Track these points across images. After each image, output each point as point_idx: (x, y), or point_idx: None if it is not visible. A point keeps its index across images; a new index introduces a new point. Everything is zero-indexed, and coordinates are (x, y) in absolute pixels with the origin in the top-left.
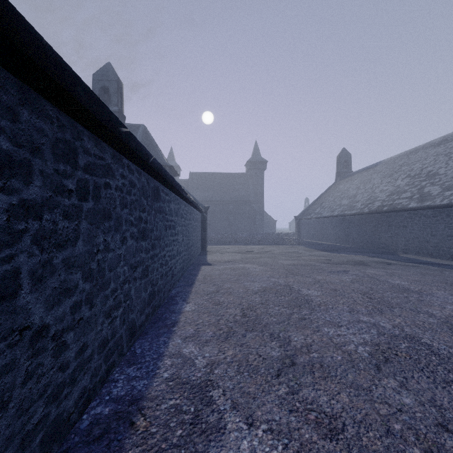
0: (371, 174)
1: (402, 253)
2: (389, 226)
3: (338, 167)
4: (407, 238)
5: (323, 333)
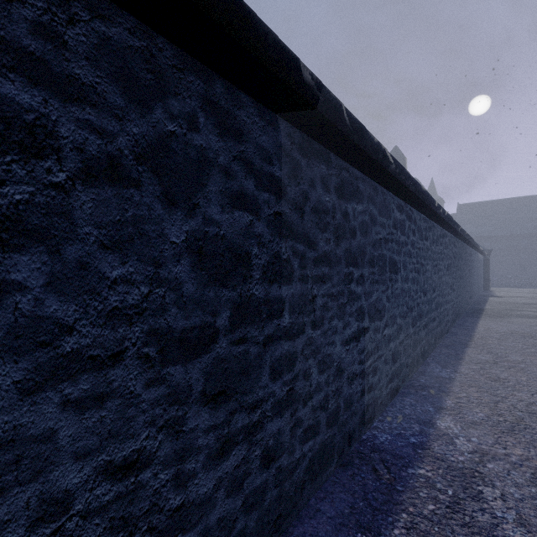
0: None
1: None
2: None
3: None
4: None
5: None
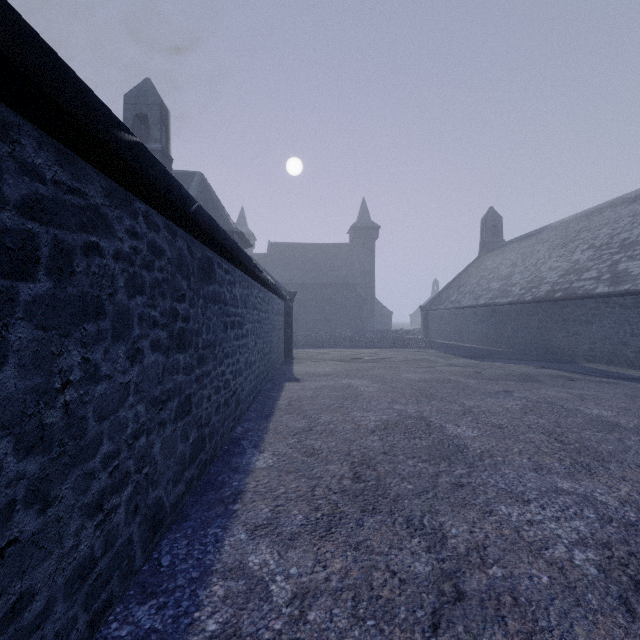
0: (533, 244)
1: (585, 362)
2: (564, 321)
3: (483, 235)
4: (592, 338)
5: (500, 516)
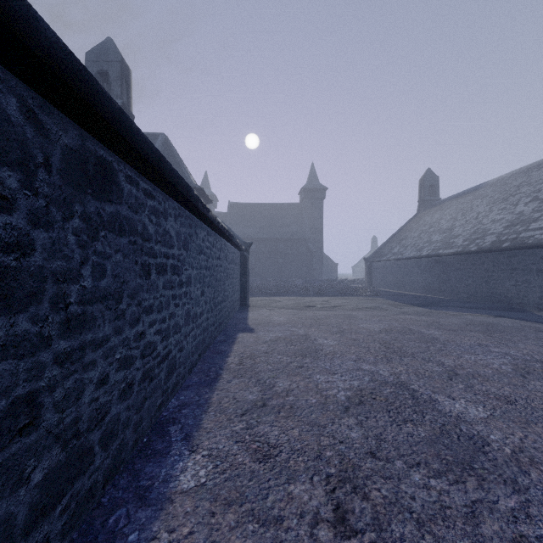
0: (471, 200)
1: (535, 310)
2: (513, 270)
3: (421, 193)
4: None
5: None
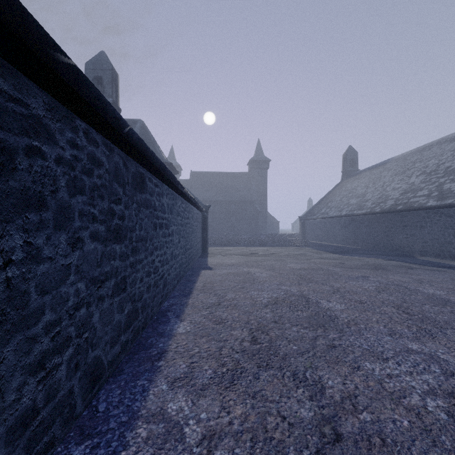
0: (380, 172)
1: (419, 256)
2: (404, 227)
3: (344, 165)
4: (425, 239)
5: (365, 371)
